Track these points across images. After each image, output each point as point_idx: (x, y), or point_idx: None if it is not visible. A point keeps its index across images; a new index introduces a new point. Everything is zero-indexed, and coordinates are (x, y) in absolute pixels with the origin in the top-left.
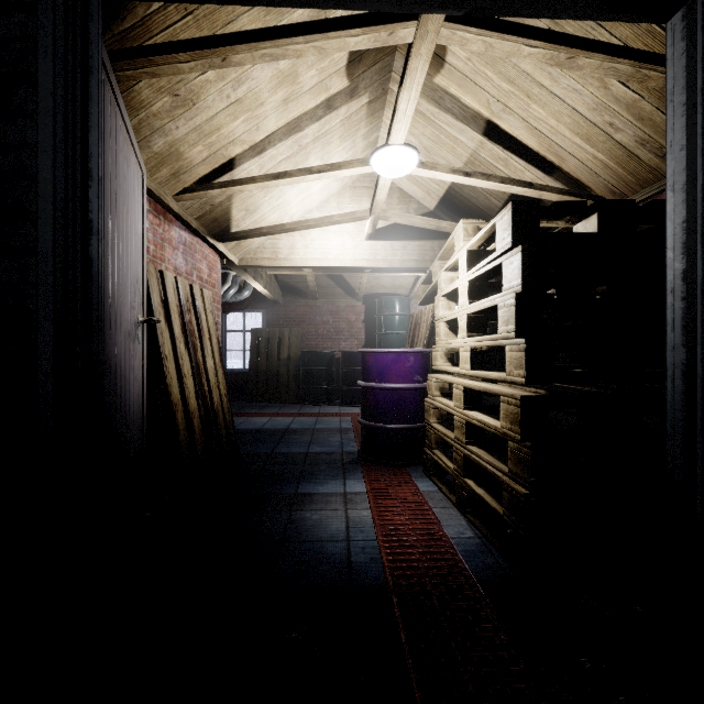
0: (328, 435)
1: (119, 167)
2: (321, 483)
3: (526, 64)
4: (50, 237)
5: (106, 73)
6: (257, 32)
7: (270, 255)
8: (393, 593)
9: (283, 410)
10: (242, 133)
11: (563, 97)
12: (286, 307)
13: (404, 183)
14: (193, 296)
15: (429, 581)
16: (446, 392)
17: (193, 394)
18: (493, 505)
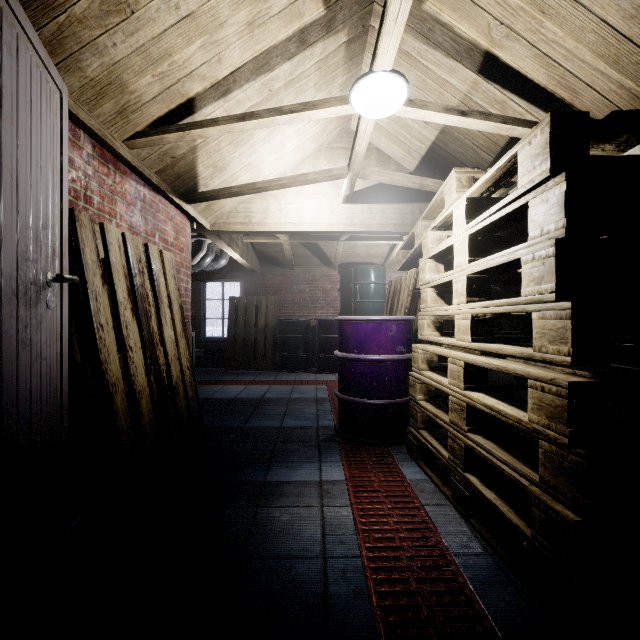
0: (303, 405)
1: None
2: (294, 467)
3: None
4: None
5: None
6: None
7: (242, 220)
8: None
9: (259, 378)
10: (200, 64)
11: (590, 5)
12: (263, 276)
13: (383, 142)
14: (148, 257)
15: (436, 636)
16: (434, 365)
17: (141, 370)
18: (513, 519)
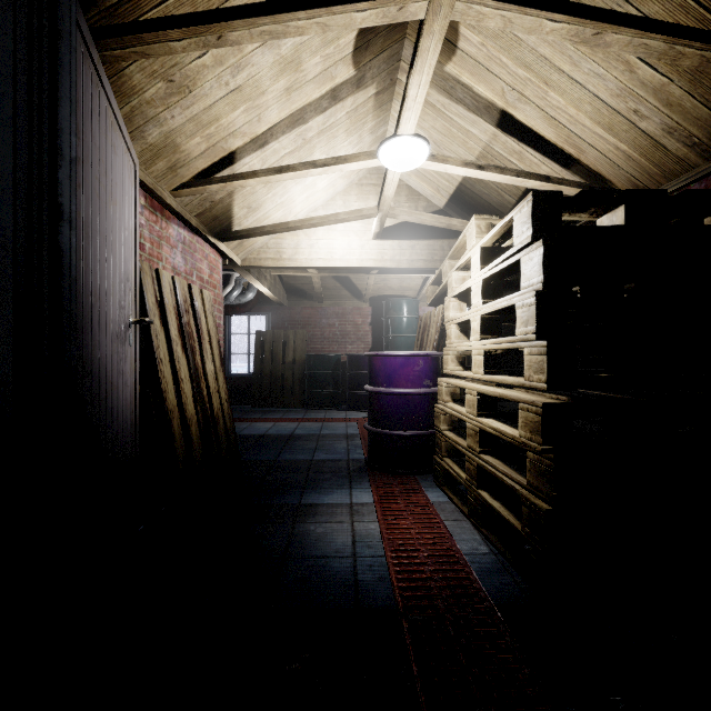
0: (334, 441)
1: (103, 153)
2: (326, 493)
3: (544, 47)
4: (9, 222)
5: (85, 45)
6: (255, 6)
7: (273, 255)
8: (403, 617)
9: (287, 415)
10: (243, 124)
11: (584, 83)
12: (291, 309)
13: (412, 180)
14: (191, 297)
15: (442, 603)
16: (457, 397)
17: (190, 399)
18: (510, 520)
